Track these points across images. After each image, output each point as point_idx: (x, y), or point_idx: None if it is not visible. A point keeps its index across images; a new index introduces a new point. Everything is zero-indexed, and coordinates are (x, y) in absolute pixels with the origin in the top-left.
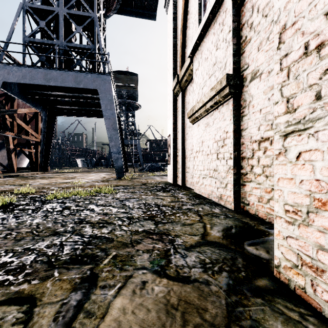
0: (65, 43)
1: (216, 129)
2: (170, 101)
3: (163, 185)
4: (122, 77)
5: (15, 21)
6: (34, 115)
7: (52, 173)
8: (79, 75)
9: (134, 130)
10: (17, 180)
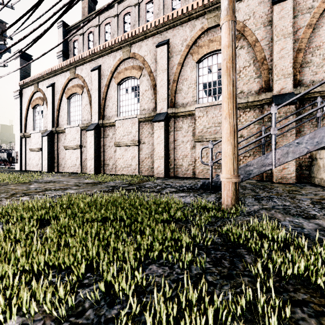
0: None
1: (38, 155)
2: (18, 138)
3: (17, 170)
4: None
5: None
6: None
7: None
8: None
9: None
10: None
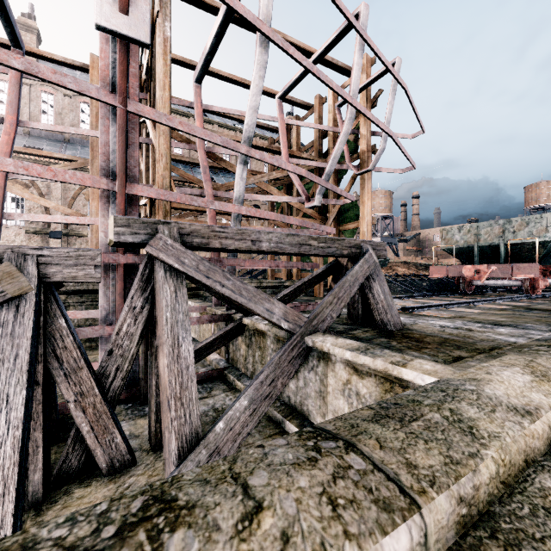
0: None
1: None
2: None
3: None
4: None
5: None
6: None
7: None
8: None
9: None
10: None
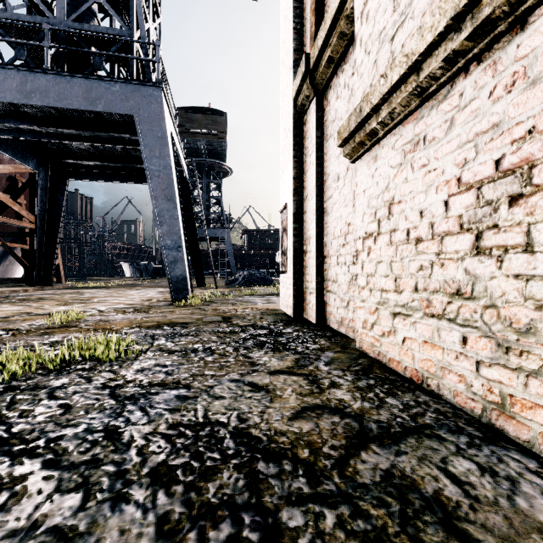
0: (70, 23)
1: (468, 141)
2: (288, 128)
3: (271, 324)
4: (198, 118)
5: None
6: (28, 180)
7: (56, 290)
8: (95, 85)
9: (220, 212)
10: None
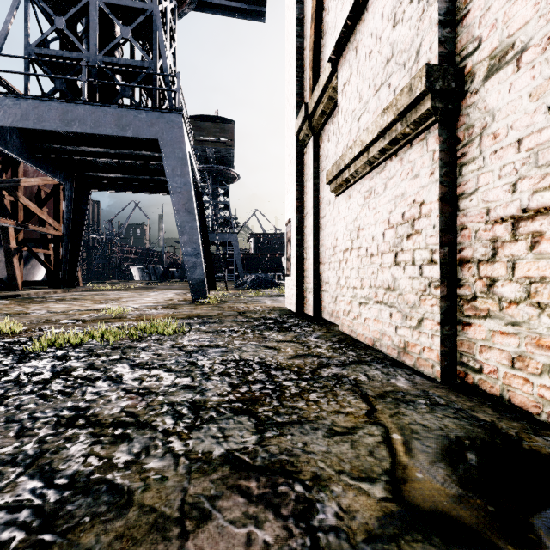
0: (101, 57)
1: (392, 199)
2: (292, 156)
3: (277, 316)
4: (207, 126)
5: (10, 17)
6: (52, 190)
7: (81, 292)
8: (125, 113)
9: (228, 217)
10: (11, 305)
